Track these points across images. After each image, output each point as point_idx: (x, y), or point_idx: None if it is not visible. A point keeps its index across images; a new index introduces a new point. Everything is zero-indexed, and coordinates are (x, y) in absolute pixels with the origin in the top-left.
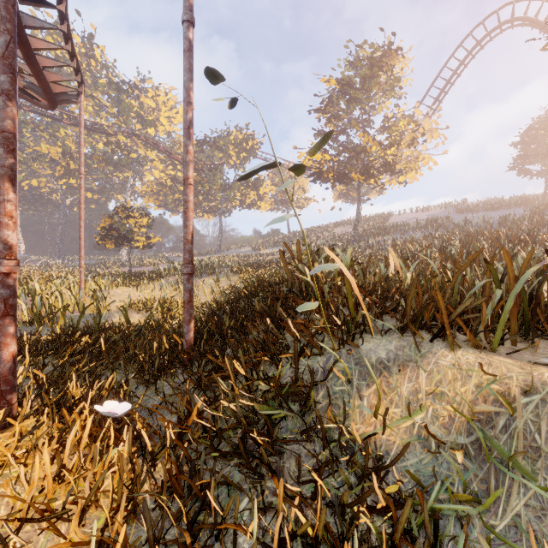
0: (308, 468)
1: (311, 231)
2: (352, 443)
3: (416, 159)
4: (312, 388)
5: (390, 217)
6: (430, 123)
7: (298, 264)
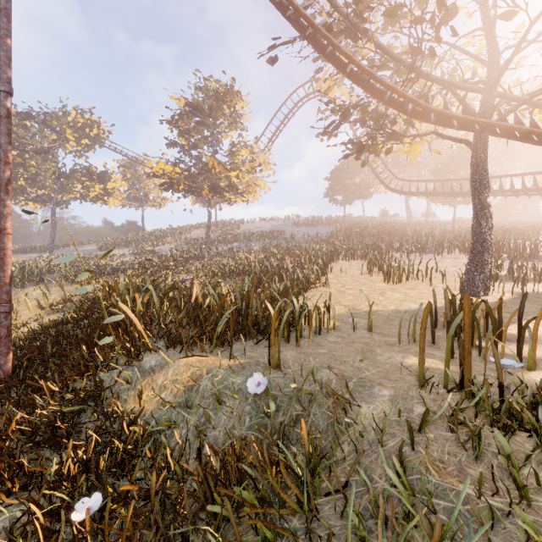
0: (90, 431)
1: (168, 232)
2: (126, 415)
3: (254, 185)
4: (103, 390)
5: (242, 224)
6: (264, 158)
7: (117, 298)
